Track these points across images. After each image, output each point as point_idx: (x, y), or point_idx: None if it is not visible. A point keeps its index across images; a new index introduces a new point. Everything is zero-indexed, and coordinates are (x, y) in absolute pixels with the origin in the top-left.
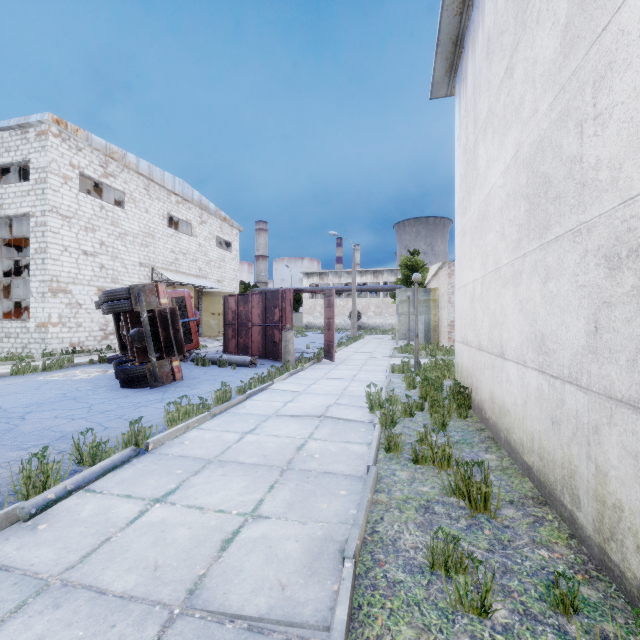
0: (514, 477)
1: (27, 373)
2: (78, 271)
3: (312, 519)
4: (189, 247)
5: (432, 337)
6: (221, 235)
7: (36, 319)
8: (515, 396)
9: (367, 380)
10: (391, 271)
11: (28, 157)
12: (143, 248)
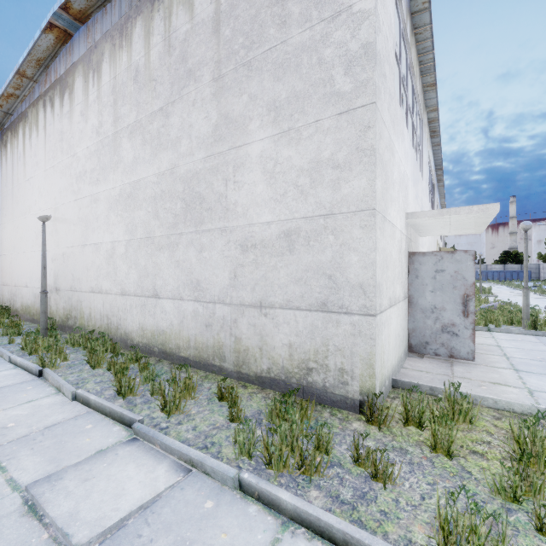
0: (31, 324)
1: None
2: None
3: None
4: None
5: None
6: None
7: None
8: (32, 299)
9: None
10: None
11: None
12: None
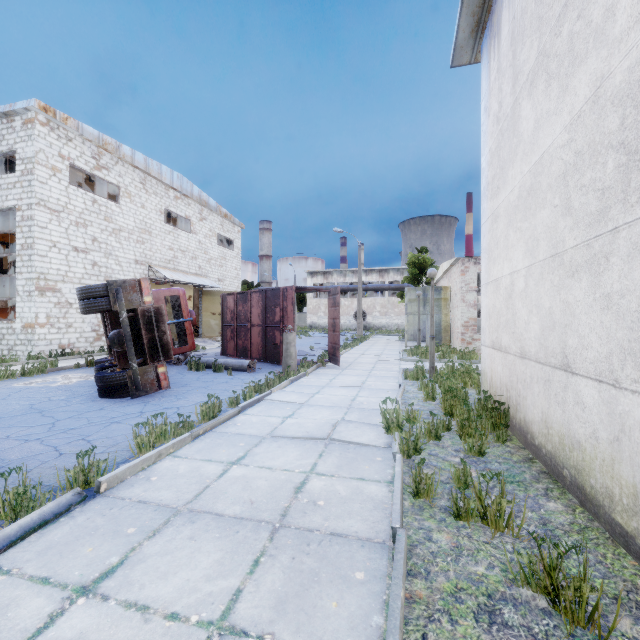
0: (603, 546)
1: (3, 379)
2: (68, 268)
3: (313, 638)
4: (188, 244)
5: (443, 338)
6: (222, 232)
7: (22, 319)
8: (594, 426)
9: (378, 388)
10: (397, 270)
11: (14, 147)
12: (139, 245)
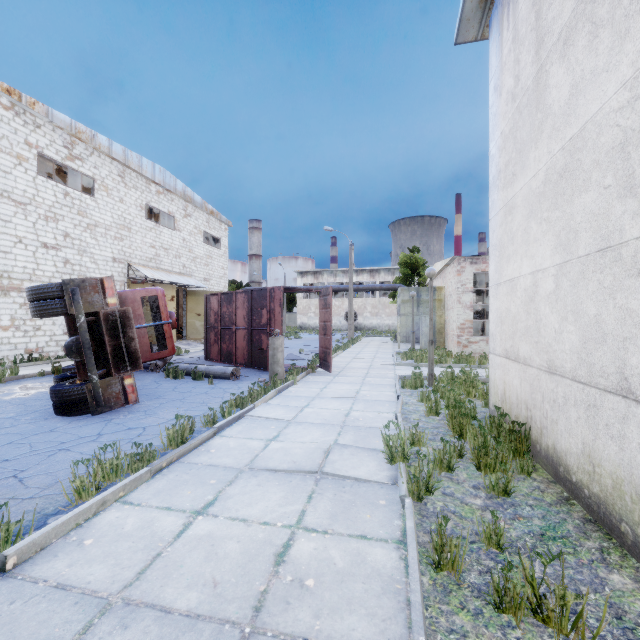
0: None
1: None
2: (36, 266)
3: None
4: (171, 242)
5: (437, 340)
6: (208, 230)
7: None
8: None
9: (374, 399)
10: (388, 270)
11: None
12: (117, 242)
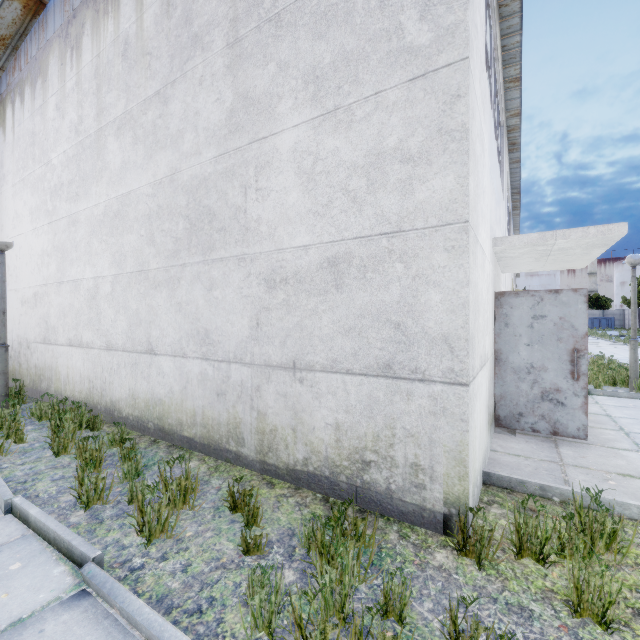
0: None
1: None
2: None
3: None
4: None
5: None
6: None
7: None
8: None
9: None
10: None
11: None
12: None
